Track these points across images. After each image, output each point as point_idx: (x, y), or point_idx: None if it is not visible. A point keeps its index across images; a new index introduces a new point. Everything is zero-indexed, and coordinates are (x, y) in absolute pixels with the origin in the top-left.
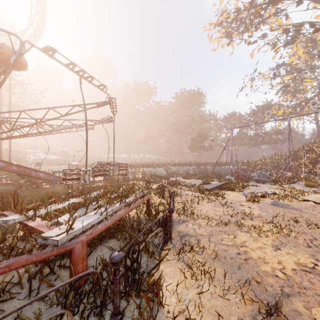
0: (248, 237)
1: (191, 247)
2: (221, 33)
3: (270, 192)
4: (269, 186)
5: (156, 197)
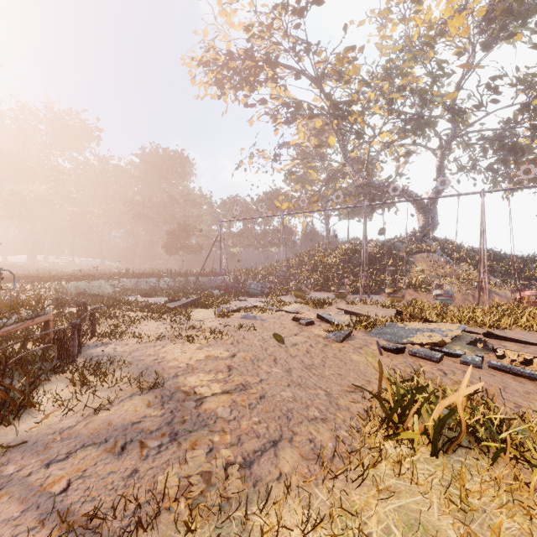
0: (177, 346)
1: (96, 362)
2: (209, 77)
3: (250, 305)
4: (257, 299)
5: None
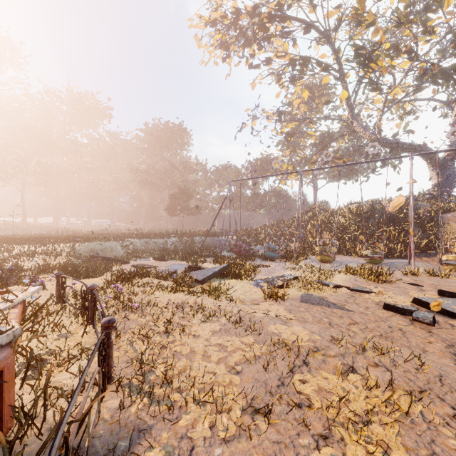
0: None
1: None
2: (214, 39)
3: (290, 276)
4: (282, 265)
5: (74, 324)
